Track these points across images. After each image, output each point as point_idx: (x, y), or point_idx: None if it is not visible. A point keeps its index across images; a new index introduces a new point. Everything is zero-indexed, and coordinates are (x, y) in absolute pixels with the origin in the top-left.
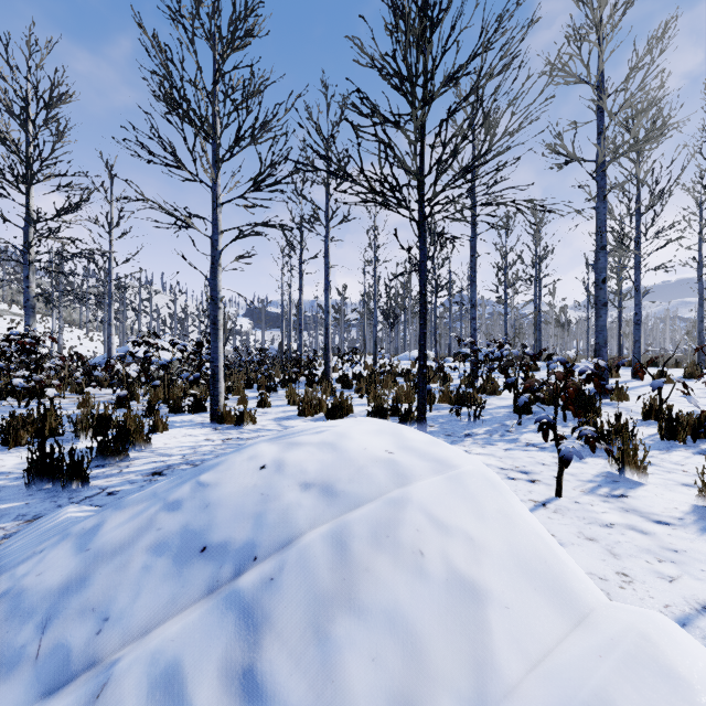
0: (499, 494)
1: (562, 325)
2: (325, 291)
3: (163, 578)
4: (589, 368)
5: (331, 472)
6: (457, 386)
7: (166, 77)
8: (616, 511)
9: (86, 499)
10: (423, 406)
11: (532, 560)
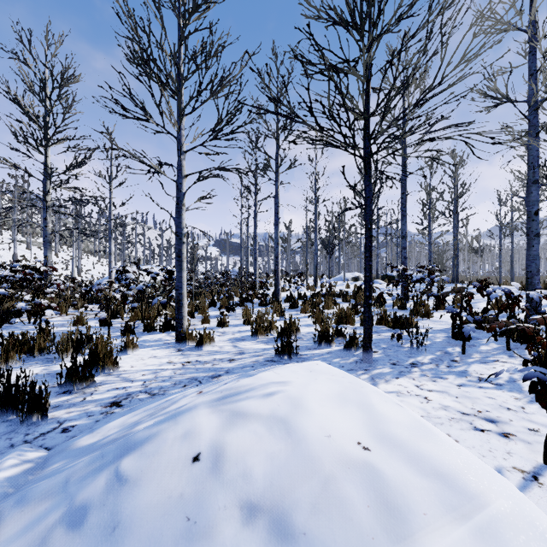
0: None
1: (475, 252)
2: (275, 226)
3: None
4: None
5: (285, 483)
6: (390, 307)
7: (134, 39)
8: None
9: (40, 436)
10: (368, 335)
11: None
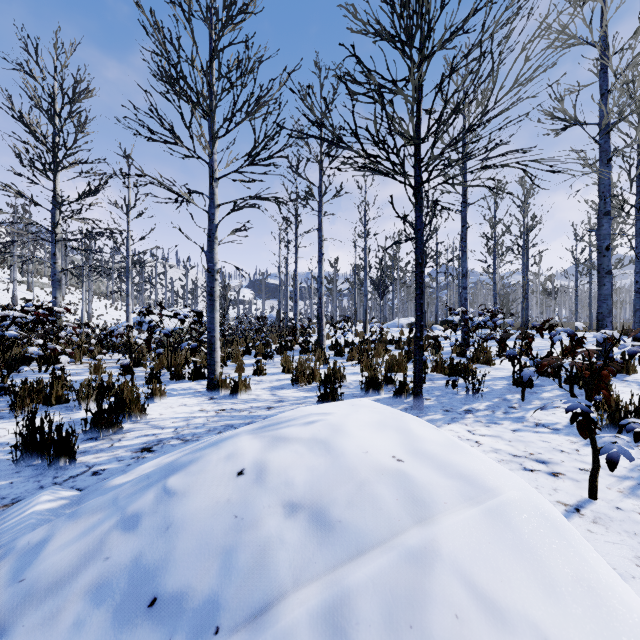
0: (567, 545)
1: (548, 294)
2: (319, 263)
3: None
4: None
5: (324, 487)
6: (448, 355)
7: (162, 54)
8: None
9: (70, 479)
10: (419, 380)
11: None
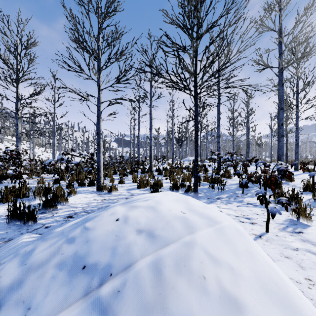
0: (244, 239)
1: (259, 145)
2: (150, 130)
3: (61, 284)
4: (284, 168)
5: (152, 224)
6: (211, 174)
7: (75, 30)
8: (298, 241)
9: (35, 230)
10: (196, 184)
11: (269, 283)
